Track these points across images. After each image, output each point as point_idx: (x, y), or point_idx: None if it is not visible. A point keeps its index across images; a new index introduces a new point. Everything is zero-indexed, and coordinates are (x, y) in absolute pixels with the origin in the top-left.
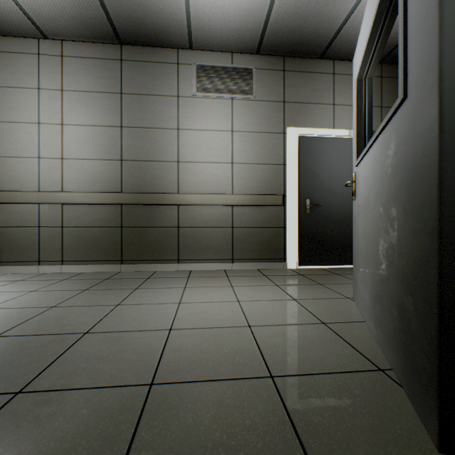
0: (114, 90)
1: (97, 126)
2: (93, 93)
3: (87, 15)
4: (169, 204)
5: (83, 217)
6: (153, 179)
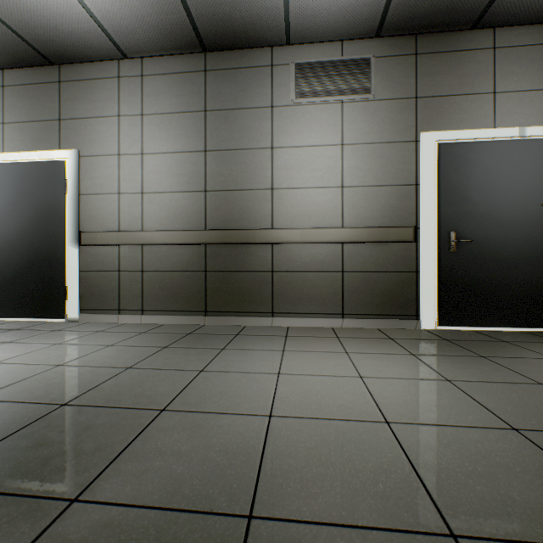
0: (197, 108)
1: (179, 152)
2: (174, 114)
3: (167, 21)
4: (261, 242)
5: (164, 260)
6: (242, 212)
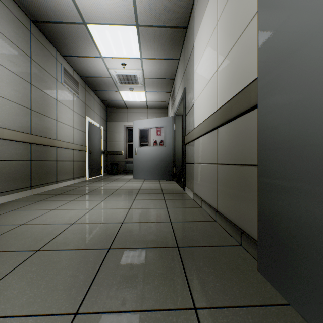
0: (26, 52)
1: (16, 74)
2: (13, 44)
3: (47, 10)
4: (56, 146)
5: (5, 152)
6: (47, 128)
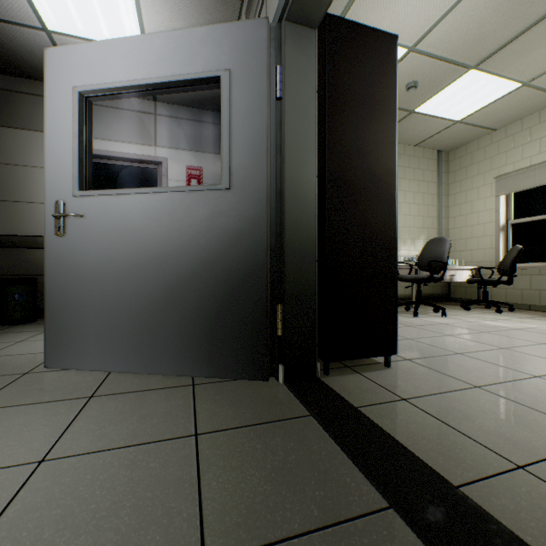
0: None
1: None
2: None
3: None
4: None
5: None
6: None
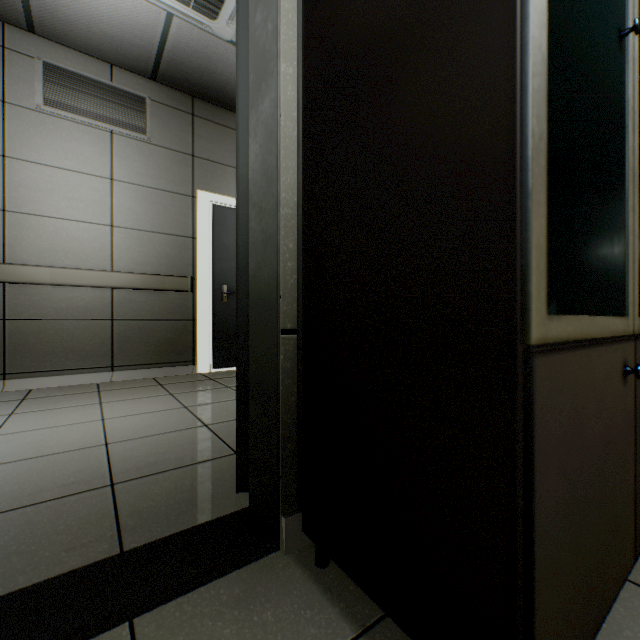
0: None
1: None
2: None
3: None
4: None
5: None
6: None
